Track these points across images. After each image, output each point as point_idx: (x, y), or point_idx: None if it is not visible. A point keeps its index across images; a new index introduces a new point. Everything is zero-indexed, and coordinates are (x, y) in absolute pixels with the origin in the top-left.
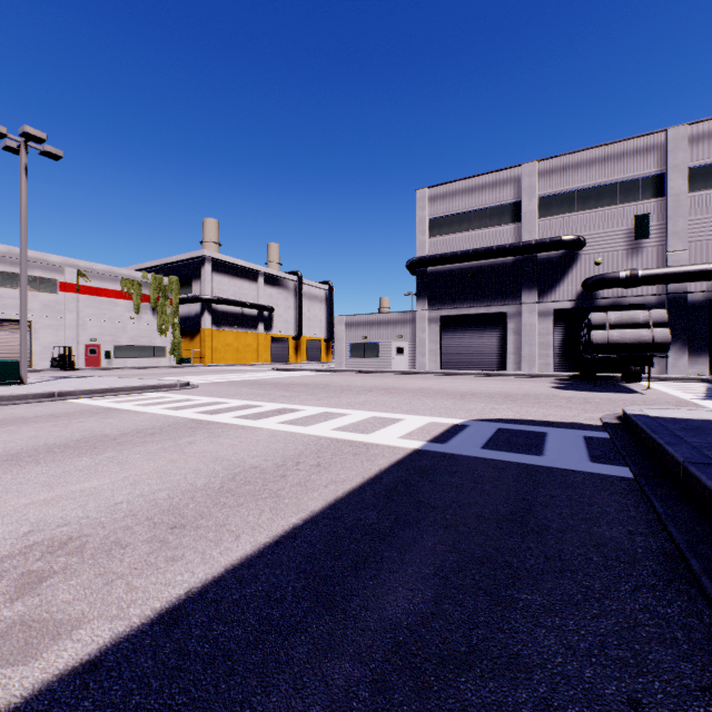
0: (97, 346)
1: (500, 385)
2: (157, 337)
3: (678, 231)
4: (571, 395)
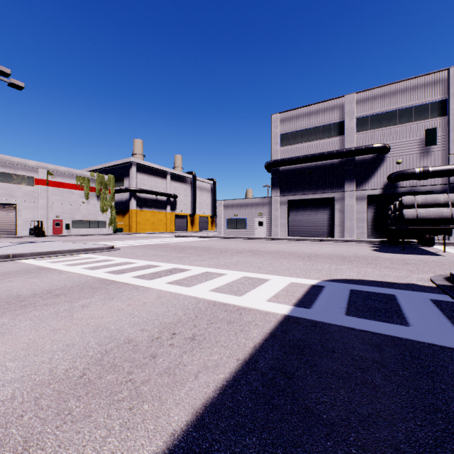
0: (60, 221)
1: (333, 248)
2: (100, 215)
3: None
4: (390, 257)
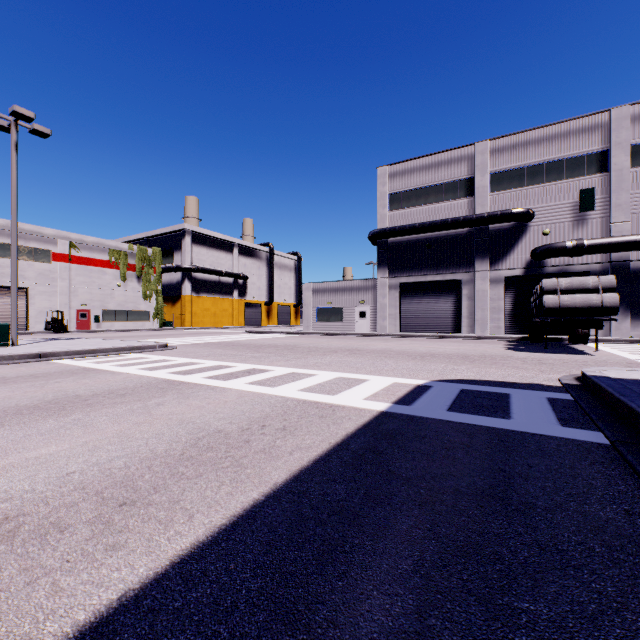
0: (87, 311)
1: (456, 346)
2: (142, 303)
3: (621, 204)
4: (524, 356)
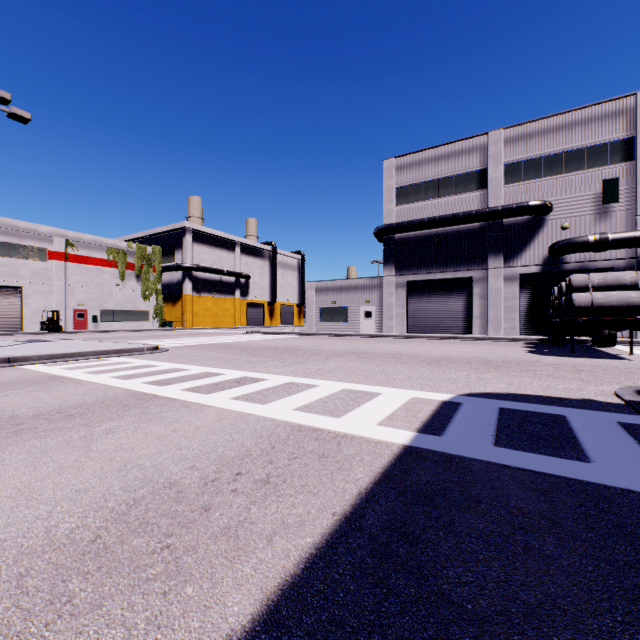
0: (84, 311)
1: (471, 349)
2: (141, 302)
3: None
4: (554, 361)
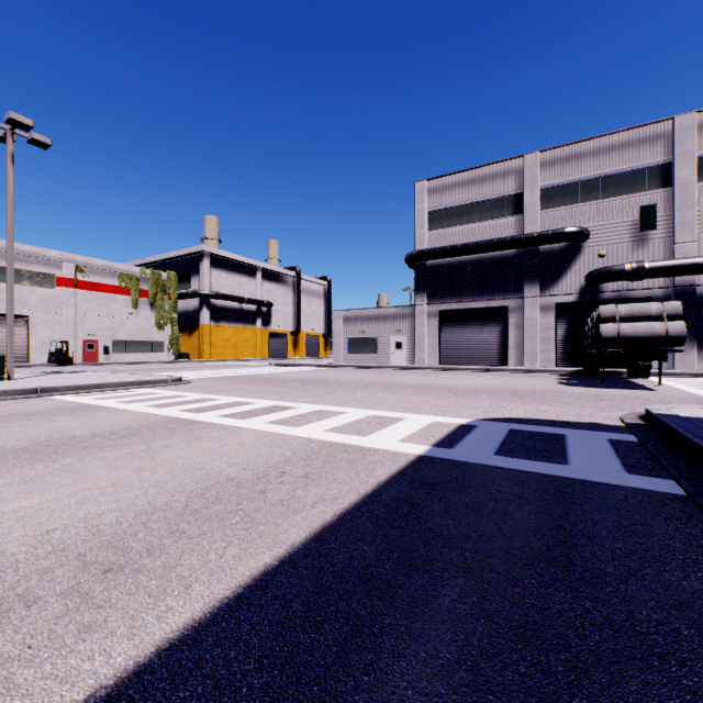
0: (95, 341)
1: (502, 381)
2: (155, 332)
3: (685, 222)
4: (580, 391)
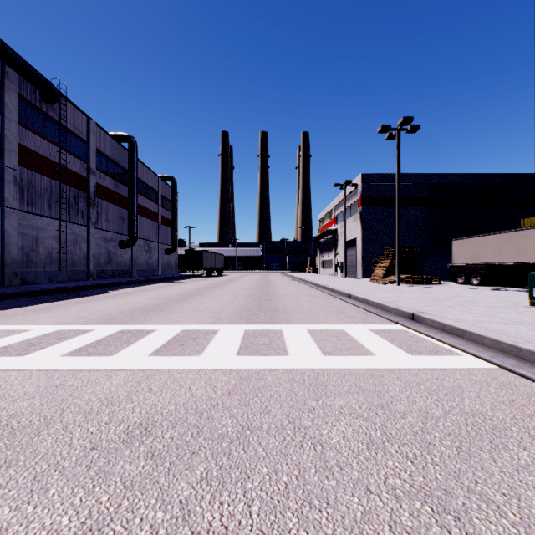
0: None
1: None
2: None
3: None
4: None
